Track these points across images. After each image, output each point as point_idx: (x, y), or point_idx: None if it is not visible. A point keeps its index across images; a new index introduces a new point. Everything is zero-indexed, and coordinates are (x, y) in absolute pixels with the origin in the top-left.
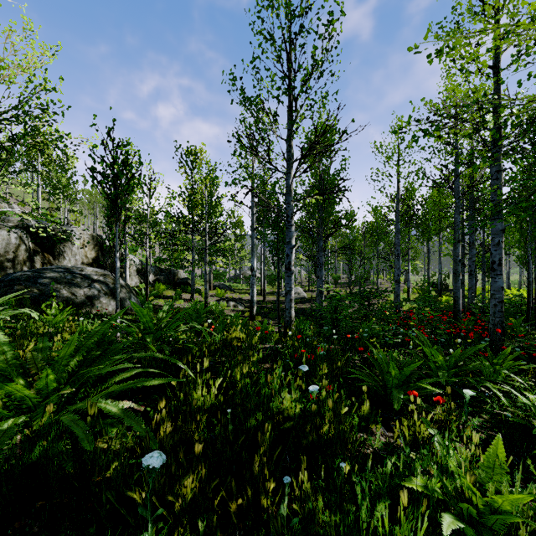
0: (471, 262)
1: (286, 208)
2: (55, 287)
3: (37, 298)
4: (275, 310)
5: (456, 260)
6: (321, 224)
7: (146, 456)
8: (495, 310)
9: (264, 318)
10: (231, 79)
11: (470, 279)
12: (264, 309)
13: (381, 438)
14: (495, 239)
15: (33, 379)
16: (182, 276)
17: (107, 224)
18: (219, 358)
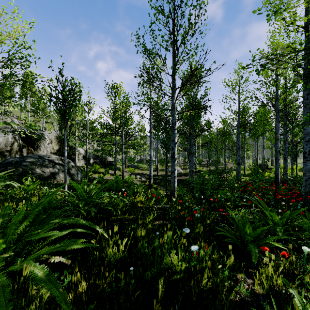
0: (285, 152)
1: (172, 119)
2: (32, 167)
3: (21, 174)
4: (164, 180)
5: (276, 150)
6: (192, 128)
7: None
8: (306, 183)
9: (157, 186)
10: (137, 38)
11: (284, 162)
12: (157, 180)
13: (244, 285)
14: (306, 137)
15: None
16: (109, 160)
17: (59, 129)
18: (128, 217)
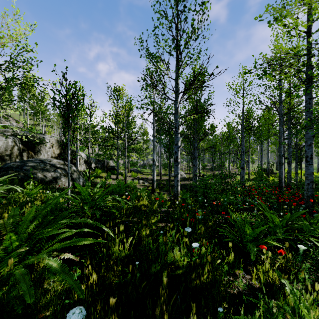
0: (289, 156)
1: (175, 123)
2: (34, 172)
3: (22, 178)
4: (167, 185)
5: (280, 155)
6: (196, 132)
7: (70, 312)
8: (308, 187)
9: (160, 190)
10: (140, 42)
11: (288, 166)
12: (160, 184)
13: (243, 280)
14: (308, 141)
15: (2, 239)
16: (111, 164)
17: (63, 132)
18: (132, 219)
